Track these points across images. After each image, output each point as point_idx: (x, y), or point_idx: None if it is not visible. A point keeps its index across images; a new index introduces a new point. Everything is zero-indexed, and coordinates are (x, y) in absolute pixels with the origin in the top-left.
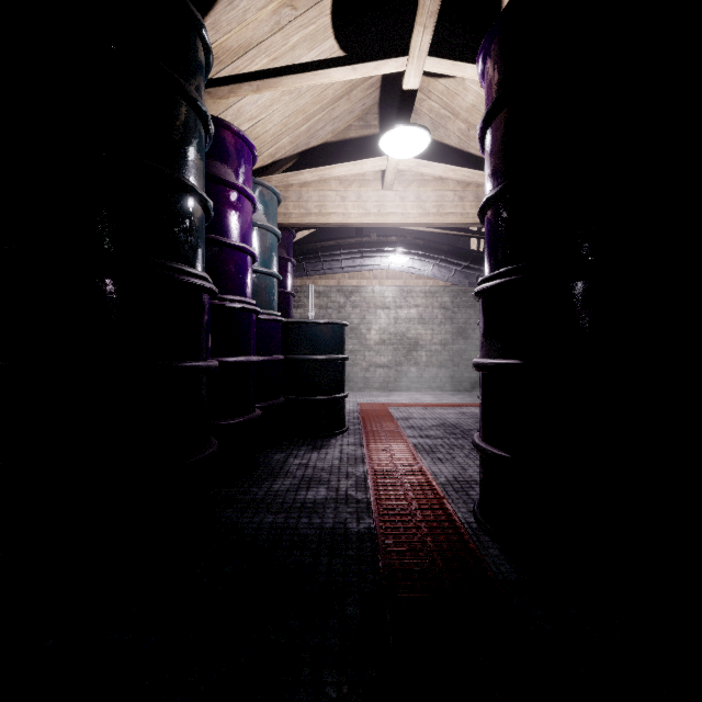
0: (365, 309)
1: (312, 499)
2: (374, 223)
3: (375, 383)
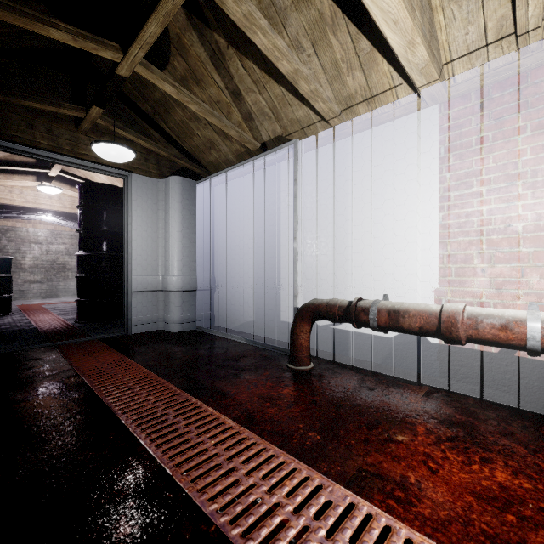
0: (21, 243)
1: (5, 327)
2: (32, 207)
3: (30, 294)
